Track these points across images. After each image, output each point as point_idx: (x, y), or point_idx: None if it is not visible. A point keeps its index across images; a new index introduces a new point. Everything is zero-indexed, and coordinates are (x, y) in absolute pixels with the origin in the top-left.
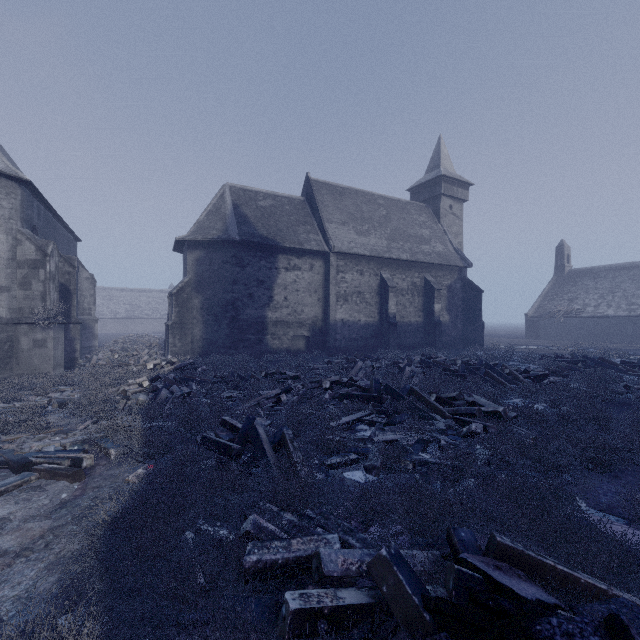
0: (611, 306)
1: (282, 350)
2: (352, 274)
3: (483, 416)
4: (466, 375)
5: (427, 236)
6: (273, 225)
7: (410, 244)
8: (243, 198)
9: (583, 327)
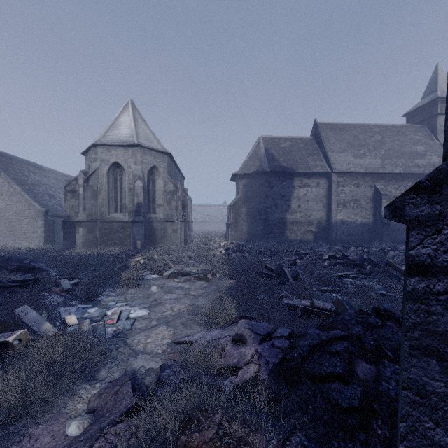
0: None
1: (297, 240)
2: (350, 187)
3: None
4: None
5: (422, 151)
6: (290, 158)
7: (403, 160)
8: (271, 144)
9: None
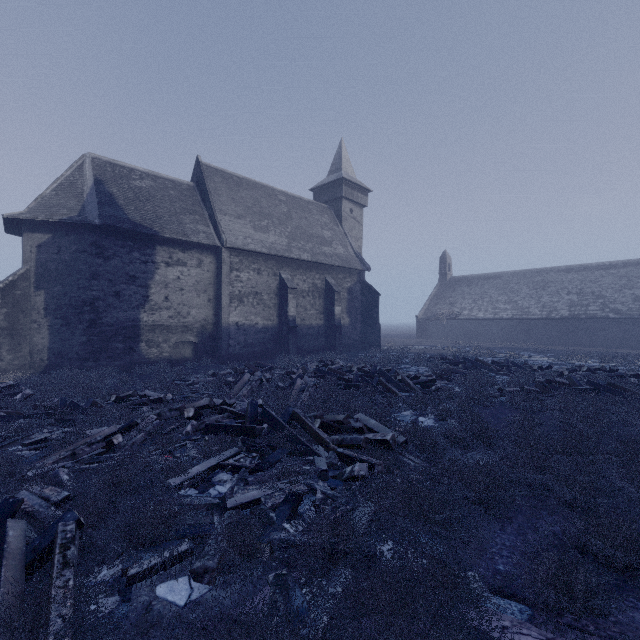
0: (481, 310)
1: (162, 360)
2: (248, 273)
3: (371, 445)
4: (360, 385)
5: (329, 237)
6: (150, 210)
7: (311, 244)
8: (111, 174)
9: (461, 328)
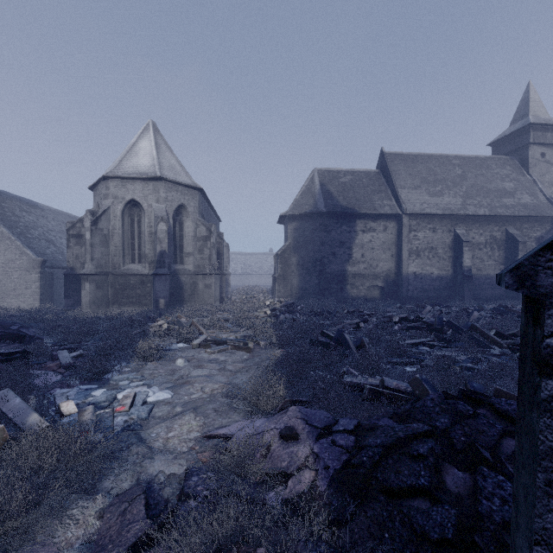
0: None
1: (359, 297)
2: (424, 232)
3: None
4: None
5: (510, 189)
6: (352, 196)
7: (489, 199)
8: (328, 178)
9: None
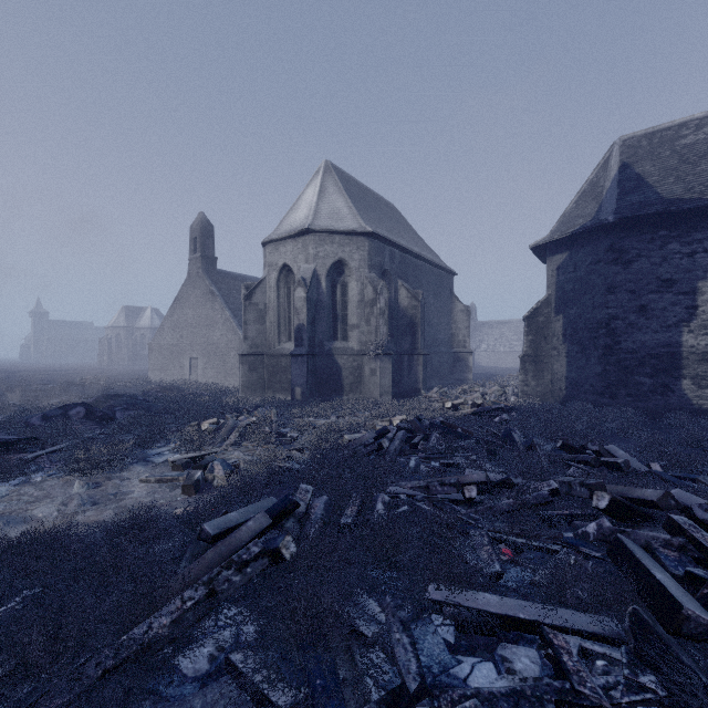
0: None
1: None
2: None
3: None
4: None
5: None
6: (705, 170)
7: None
8: (645, 148)
9: None
